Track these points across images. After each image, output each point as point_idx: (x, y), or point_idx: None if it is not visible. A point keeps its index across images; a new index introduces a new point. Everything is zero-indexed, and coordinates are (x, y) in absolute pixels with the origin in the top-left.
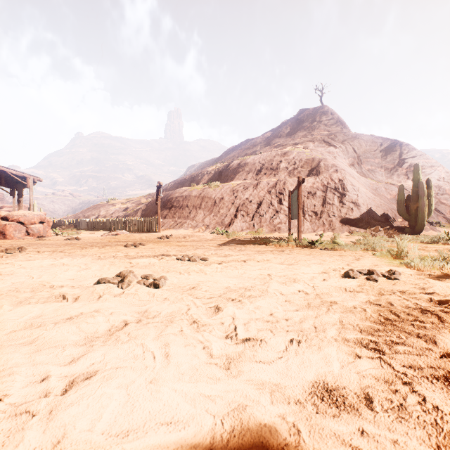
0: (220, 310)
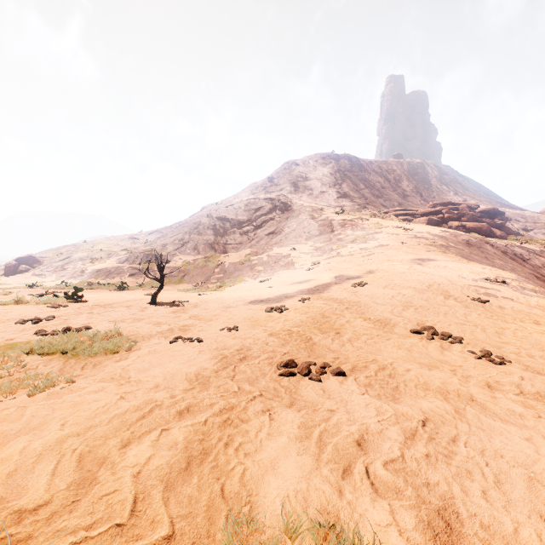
0: (93, 312)
